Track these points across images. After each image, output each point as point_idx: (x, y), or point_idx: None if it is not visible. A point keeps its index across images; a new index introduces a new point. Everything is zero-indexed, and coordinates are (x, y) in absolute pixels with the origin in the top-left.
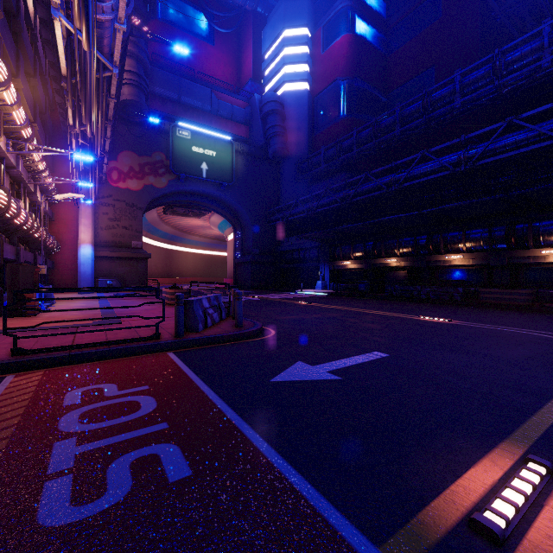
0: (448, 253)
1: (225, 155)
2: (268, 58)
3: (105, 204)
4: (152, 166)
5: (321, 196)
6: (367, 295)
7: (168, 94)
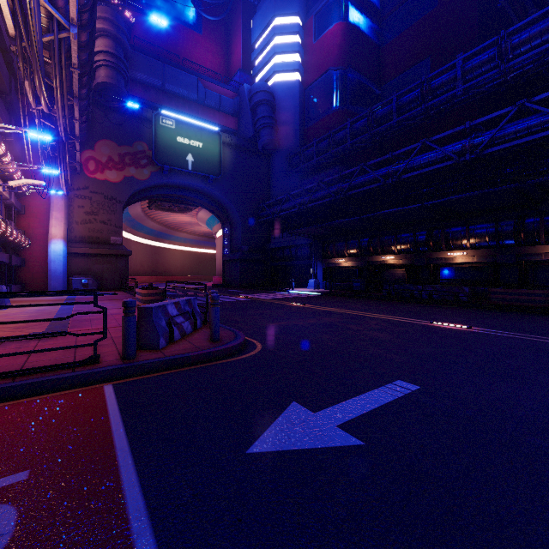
0: (450, 250)
1: (212, 147)
2: (258, 47)
3: (81, 196)
4: (133, 156)
5: (314, 190)
6: (364, 295)
7: (152, 81)
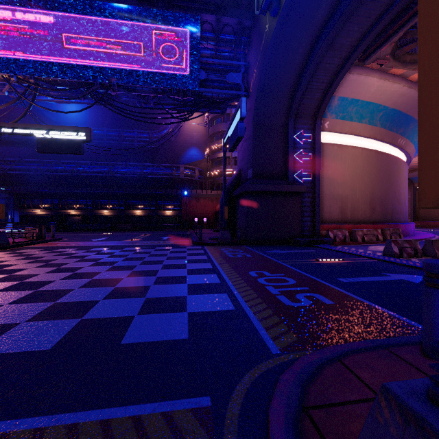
0: (102, 209)
1: None
2: None
3: None
4: None
5: (15, 163)
6: (62, 230)
7: None
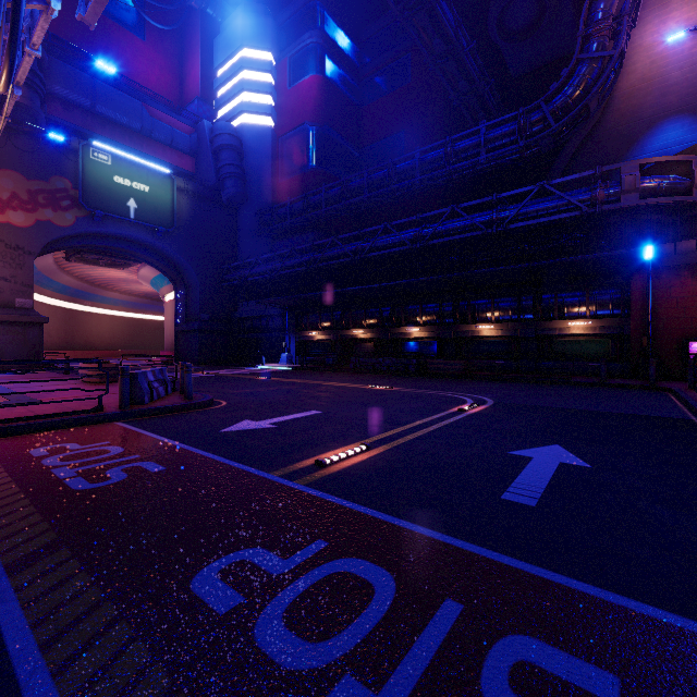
0: (409, 326)
1: (162, 193)
2: (221, 76)
3: None
4: (50, 195)
5: (286, 257)
6: (333, 369)
7: (76, 98)
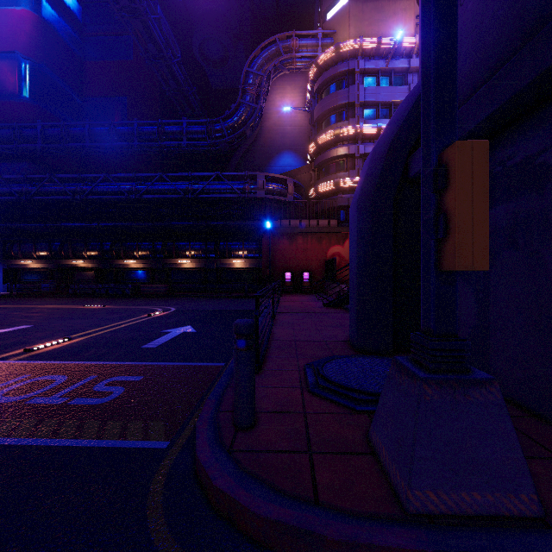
0: (128, 258)
1: None
2: None
3: None
4: None
5: None
6: (50, 295)
7: None
